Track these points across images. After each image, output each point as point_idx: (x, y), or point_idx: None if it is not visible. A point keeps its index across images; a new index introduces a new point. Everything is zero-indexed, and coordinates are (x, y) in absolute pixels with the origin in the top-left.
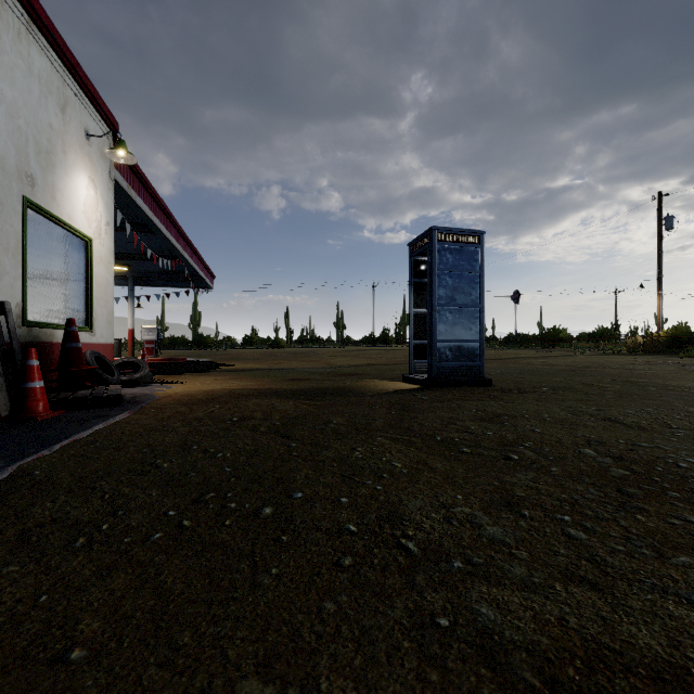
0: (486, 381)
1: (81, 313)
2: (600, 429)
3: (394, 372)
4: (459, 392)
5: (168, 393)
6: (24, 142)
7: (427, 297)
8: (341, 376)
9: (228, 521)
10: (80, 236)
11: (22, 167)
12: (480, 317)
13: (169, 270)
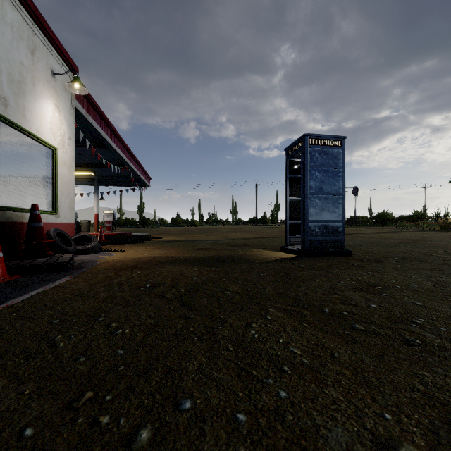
0: (347, 251)
1: (48, 201)
2: None
3: (273, 243)
4: (327, 260)
5: (107, 259)
6: None
7: (301, 188)
8: (235, 247)
9: None
10: (47, 146)
11: None
12: (342, 202)
13: (121, 174)
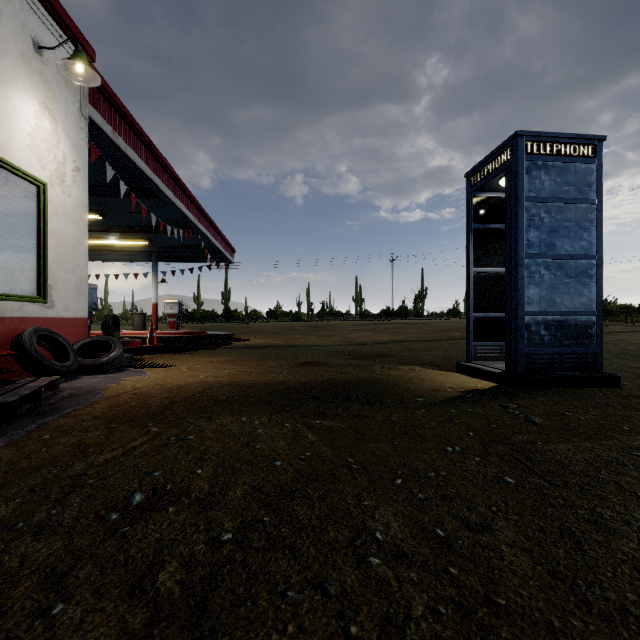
0: (609, 378)
1: (29, 279)
2: None
3: (432, 353)
4: (580, 401)
5: (123, 388)
6: None
7: (506, 245)
8: (365, 359)
9: None
10: (24, 177)
11: None
12: (597, 274)
13: (189, 244)
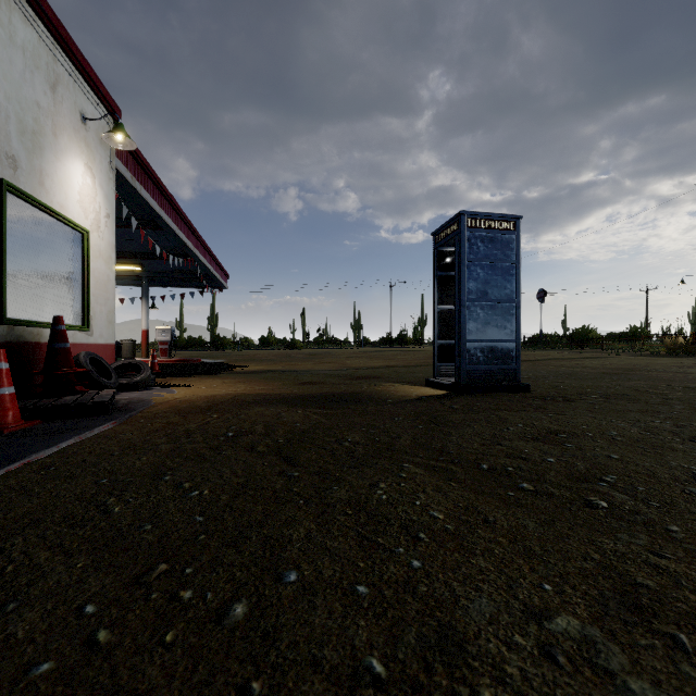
0: (523, 386)
1: (77, 311)
2: (695, 455)
3: (415, 375)
4: (493, 399)
5: (167, 398)
6: (4, 119)
7: (455, 291)
8: (357, 380)
9: (170, 632)
10: (75, 228)
11: (1, 147)
12: (516, 313)
13: (183, 270)
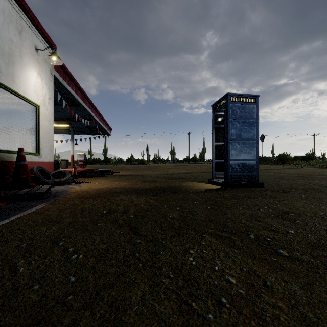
0: (260, 184)
1: (33, 146)
2: None
3: (202, 177)
4: (245, 191)
5: (76, 189)
6: None
7: (224, 135)
8: (173, 179)
9: None
10: (32, 104)
11: None
12: (256, 146)
13: (90, 126)
